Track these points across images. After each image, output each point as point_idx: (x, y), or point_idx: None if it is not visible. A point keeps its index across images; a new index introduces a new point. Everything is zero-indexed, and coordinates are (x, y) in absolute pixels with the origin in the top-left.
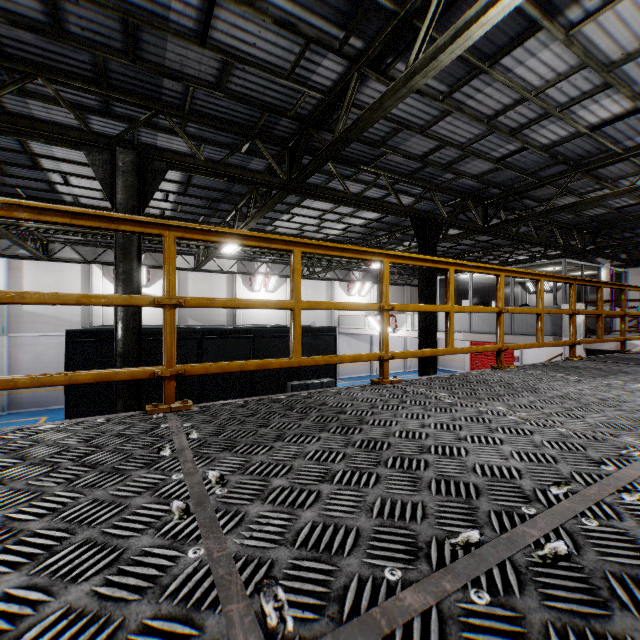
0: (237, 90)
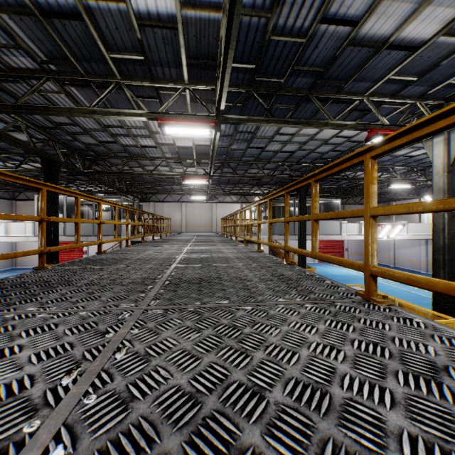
0: None
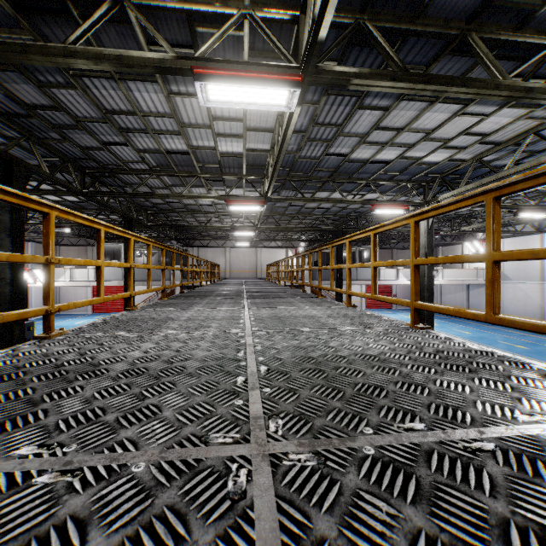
0: (89, 151)
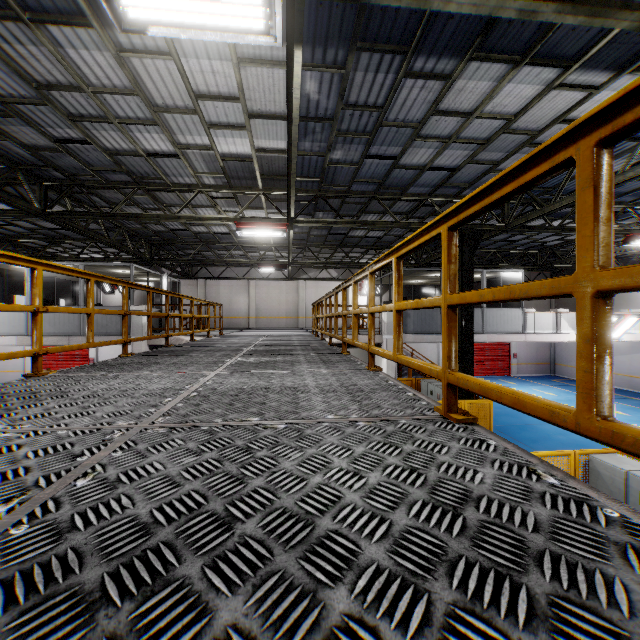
0: None
